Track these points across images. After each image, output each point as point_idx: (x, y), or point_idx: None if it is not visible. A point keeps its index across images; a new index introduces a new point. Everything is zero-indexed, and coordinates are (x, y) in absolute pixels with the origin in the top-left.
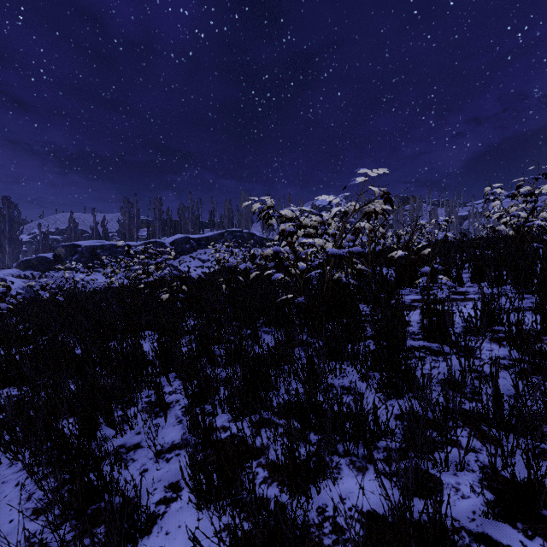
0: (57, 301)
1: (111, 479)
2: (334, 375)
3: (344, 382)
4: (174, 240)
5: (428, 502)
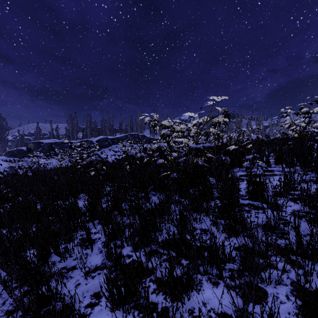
0: (28, 175)
1: (56, 291)
2: (196, 222)
3: (202, 226)
4: (98, 139)
5: (259, 306)
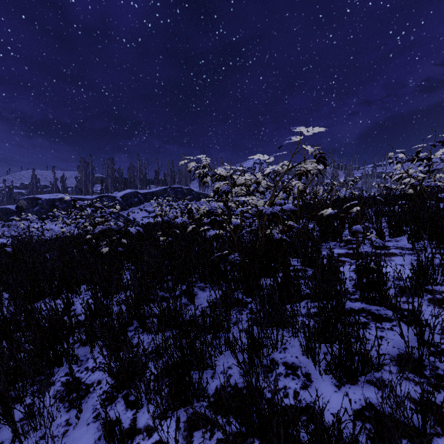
0: (4, 252)
1: None
2: (275, 348)
3: (287, 357)
4: (124, 194)
5: None
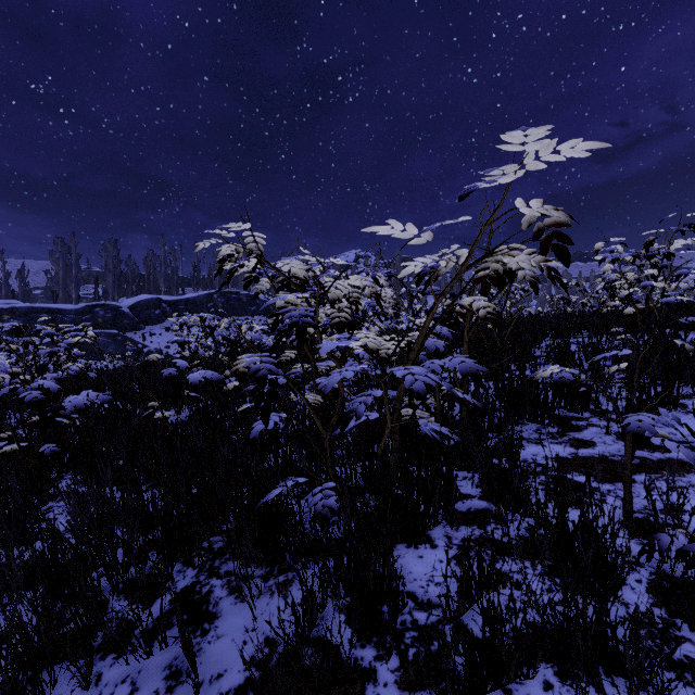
0: None
1: None
2: None
3: None
4: (136, 303)
5: None
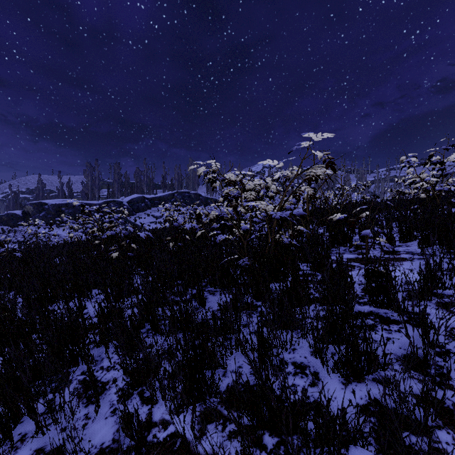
0: (14, 257)
1: None
2: (284, 349)
3: (296, 357)
4: (131, 199)
5: None
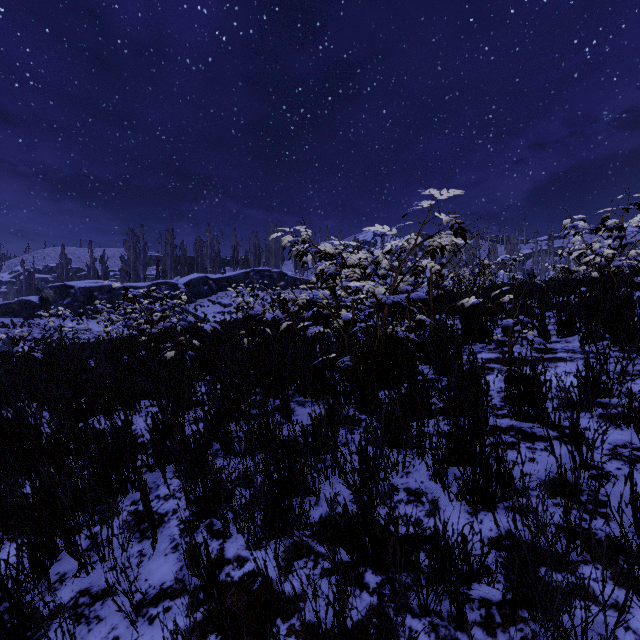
0: (32, 358)
1: None
2: (395, 472)
3: (410, 482)
4: (189, 281)
5: None
